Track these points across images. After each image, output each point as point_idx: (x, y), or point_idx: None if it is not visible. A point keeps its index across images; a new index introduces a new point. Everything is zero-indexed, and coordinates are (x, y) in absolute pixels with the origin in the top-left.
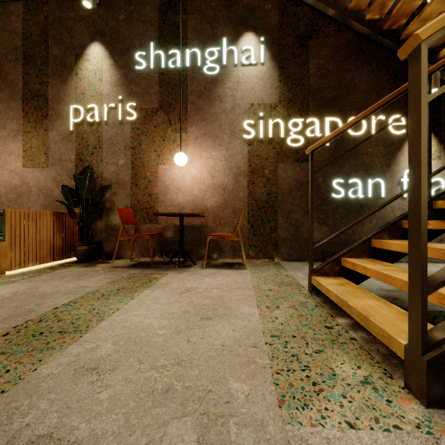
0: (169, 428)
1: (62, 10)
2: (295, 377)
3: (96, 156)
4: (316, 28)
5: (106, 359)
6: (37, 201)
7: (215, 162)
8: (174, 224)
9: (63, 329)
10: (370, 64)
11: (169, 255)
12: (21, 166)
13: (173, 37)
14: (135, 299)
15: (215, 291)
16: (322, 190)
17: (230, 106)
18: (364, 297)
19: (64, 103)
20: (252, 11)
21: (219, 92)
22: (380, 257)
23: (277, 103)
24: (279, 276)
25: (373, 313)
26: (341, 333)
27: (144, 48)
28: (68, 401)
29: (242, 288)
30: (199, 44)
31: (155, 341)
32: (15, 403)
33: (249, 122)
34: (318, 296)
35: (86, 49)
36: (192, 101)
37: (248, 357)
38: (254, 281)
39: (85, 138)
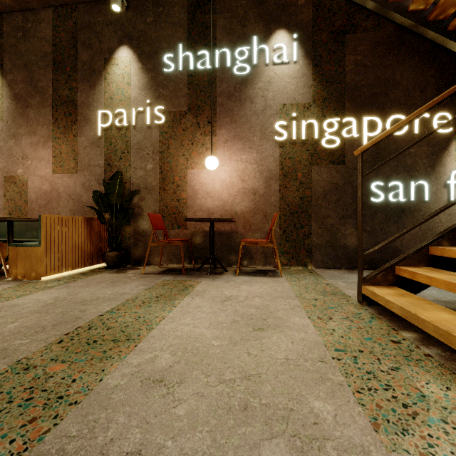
0: (262, 451)
1: (91, 15)
2: (380, 398)
3: (124, 161)
4: (352, 22)
5: (169, 370)
6: (67, 206)
7: (246, 165)
8: (203, 229)
9: (115, 338)
10: (413, 58)
11: (197, 261)
12: (51, 172)
13: (202, 38)
14: (177, 307)
15: (258, 300)
16: None
17: (261, 107)
18: (434, 310)
19: (92, 108)
20: (284, 7)
21: (249, 93)
22: (439, 266)
23: (310, 102)
24: (319, 284)
25: (454, 328)
26: (412, 348)
27: (172, 50)
28: (145, 415)
29: (284, 297)
30: (229, 44)
31: (213, 352)
32: (92, 416)
33: (282, 123)
34: (370, 307)
35: (114, 53)
36: (222, 102)
37: (319, 372)
38: (294, 289)
39: (114, 143)
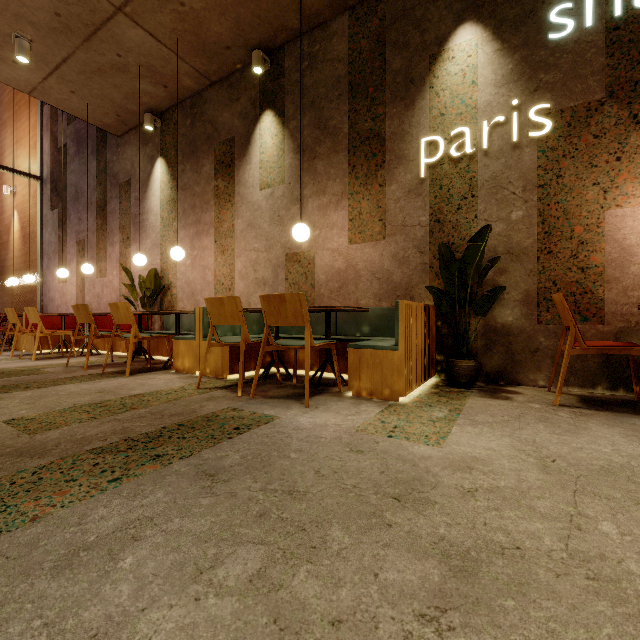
0: None
1: None
2: None
3: (465, 212)
4: None
5: None
6: (369, 290)
7: None
8: None
9: None
10: None
11: (632, 387)
12: (346, 242)
13: None
14: None
15: None
16: None
17: None
18: None
19: (409, 138)
20: None
21: None
22: None
23: None
24: None
25: None
26: None
27: None
28: None
29: None
30: None
31: None
32: None
33: None
34: None
35: (447, 41)
36: None
37: None
38: None
39: (446, 186)
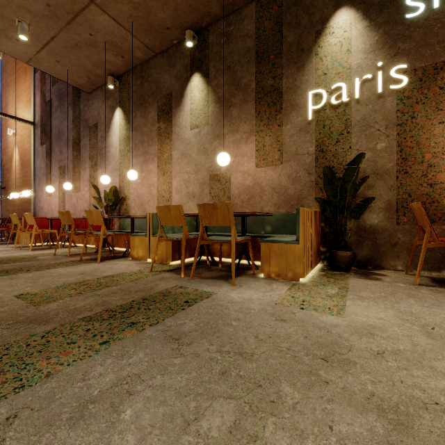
0: None
1: None
2: None
3: (342, 144)
4: None
5: None
6: (270, 200)
7: None
8: None
9: None
10: None
11: None
12: (254, 166)
13: None
14: None
15: None
16: None
17: None
18: None
19: (300, 91)
20: None
21: None
22: None
23: None
24: None
25: None
26: None
27: None
28: None
29: None
30: None
31: None
32: None
33: None
34: None
35: (329, 21)
36: None
37: None
38: None
39: (328, 125)
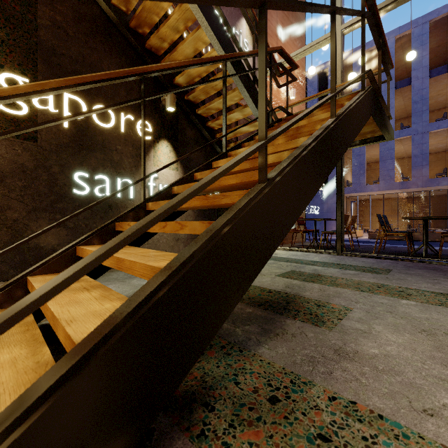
0: None
1: None
2: None
3: None
4: None
5: None
6: None
7: None
8: None
9: None
10: (120, 56)
11: None
12: None
13: None
14: None
15: None
16: (59, 182)
17: None
18: (9, 346)
19: None
20: None
21: None
22: None
23: None
24: None
25: None
26: None
27: None
28: None
29: None
30: None
31: None
32: None
33: None
34: None
35: None
36: None
37: None
38: None
39: None
